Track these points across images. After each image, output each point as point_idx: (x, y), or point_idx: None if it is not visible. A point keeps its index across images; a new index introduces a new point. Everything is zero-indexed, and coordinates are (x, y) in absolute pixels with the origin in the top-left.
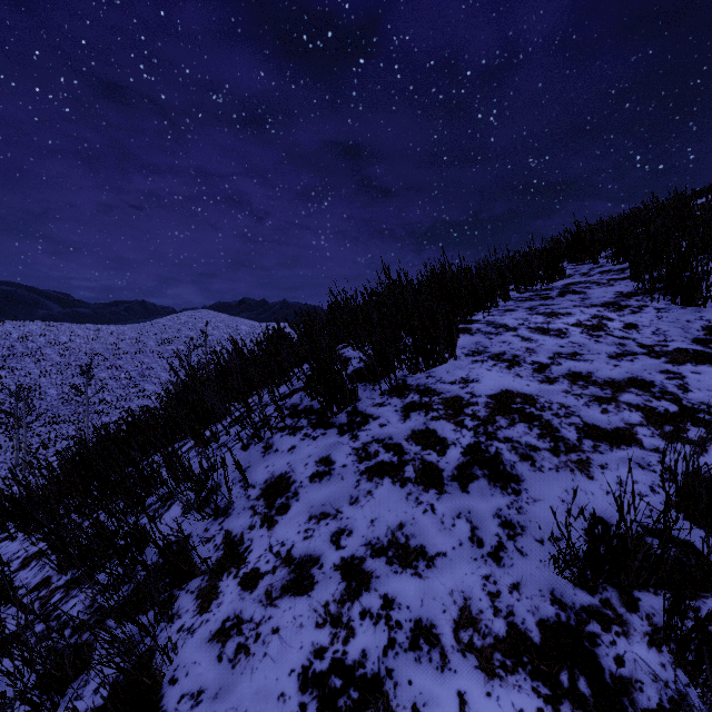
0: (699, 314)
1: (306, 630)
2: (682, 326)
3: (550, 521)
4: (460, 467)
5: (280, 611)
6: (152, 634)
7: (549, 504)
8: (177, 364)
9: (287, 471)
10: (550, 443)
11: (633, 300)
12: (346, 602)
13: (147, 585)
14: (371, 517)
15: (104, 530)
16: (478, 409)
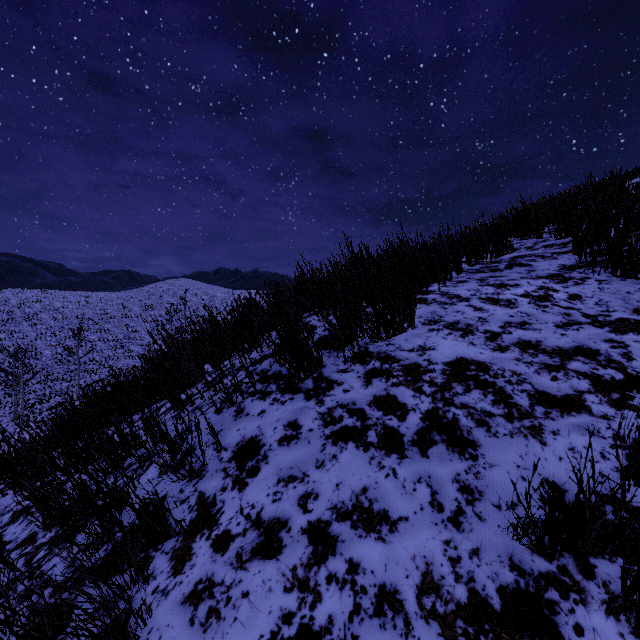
0: (638, 286)
1: (275, 594)
2: (623, 297)
3: (506, 486)
4: (419, 432)
5: (250, 574)
6: (127, 599)
7: (504, 469)
8: (159, 327)
9: (257, 434)
10: (504, 409)
11: (576, 273)
12: (313, 566)
13: (124, 546)
14: (336, 481)
15: (86, 489)
16: (436, 376)
